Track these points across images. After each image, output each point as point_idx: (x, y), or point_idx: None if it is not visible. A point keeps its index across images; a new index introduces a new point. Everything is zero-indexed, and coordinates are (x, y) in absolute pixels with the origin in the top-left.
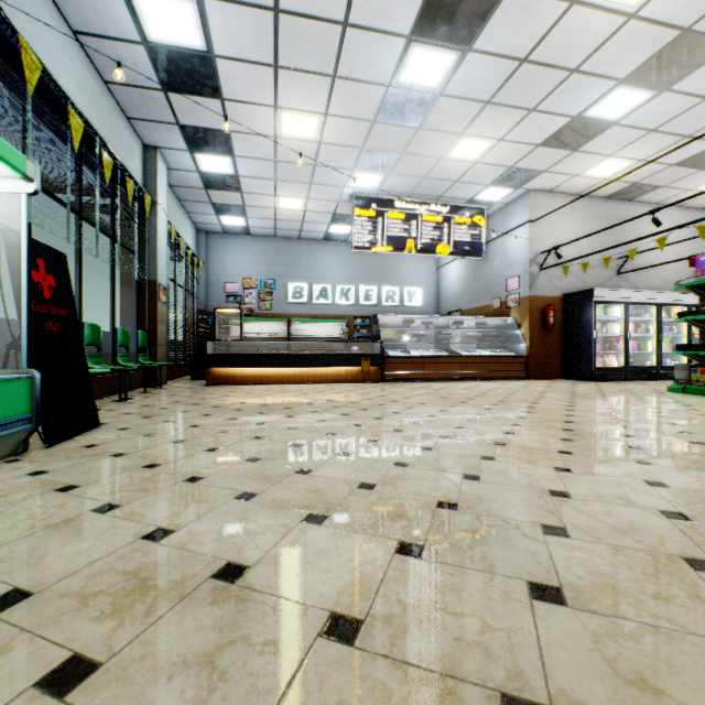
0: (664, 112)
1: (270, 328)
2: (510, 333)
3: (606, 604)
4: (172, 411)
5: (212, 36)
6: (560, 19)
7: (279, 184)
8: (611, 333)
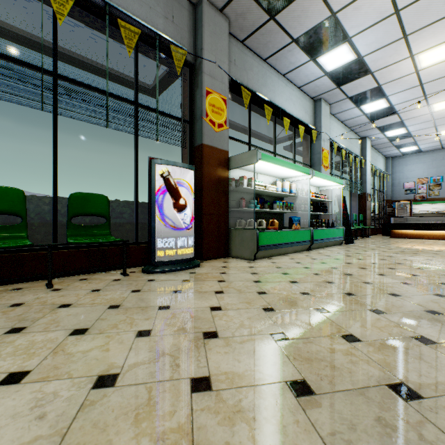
0: None
1: (437, 207)
2: None
3: None
4: (375, 243)
5: (391, 102)
6: None
7: (438, 127)
8: None
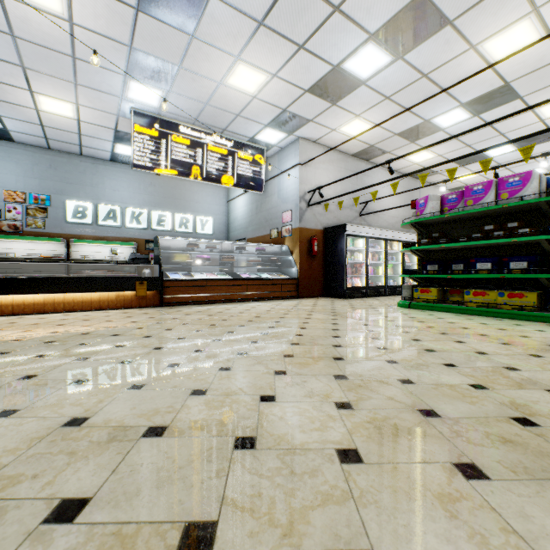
0: (397, 82)
1: (42, 249)
2: (285, 258)
3: None
4: None
5: None
6: None
7: (31, 74)
8: (357, 260)
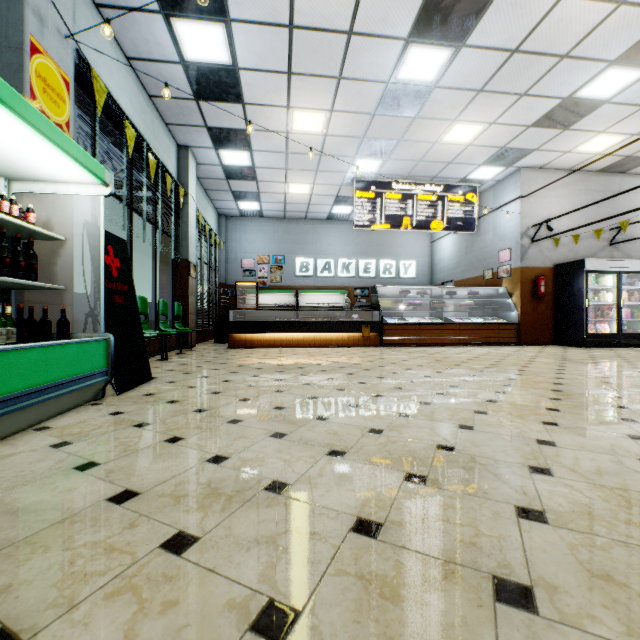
0: None
1: (280, 299)
2: (502, 301)
3: (582, 524)
4: (205, 369)
5: (236, 53)
6: (549, 11)
7: (289, 172)
8: (604, 301)
